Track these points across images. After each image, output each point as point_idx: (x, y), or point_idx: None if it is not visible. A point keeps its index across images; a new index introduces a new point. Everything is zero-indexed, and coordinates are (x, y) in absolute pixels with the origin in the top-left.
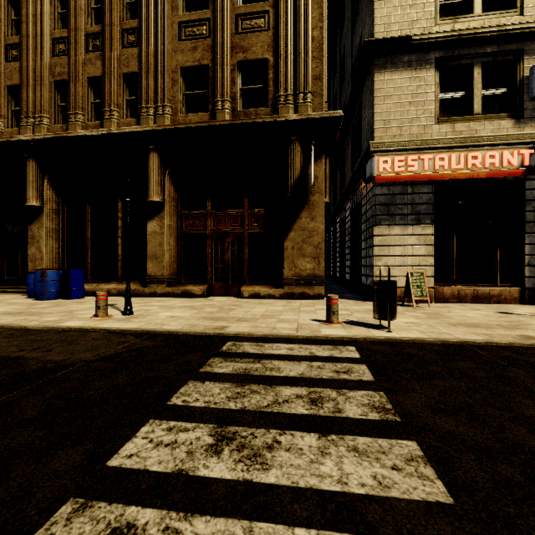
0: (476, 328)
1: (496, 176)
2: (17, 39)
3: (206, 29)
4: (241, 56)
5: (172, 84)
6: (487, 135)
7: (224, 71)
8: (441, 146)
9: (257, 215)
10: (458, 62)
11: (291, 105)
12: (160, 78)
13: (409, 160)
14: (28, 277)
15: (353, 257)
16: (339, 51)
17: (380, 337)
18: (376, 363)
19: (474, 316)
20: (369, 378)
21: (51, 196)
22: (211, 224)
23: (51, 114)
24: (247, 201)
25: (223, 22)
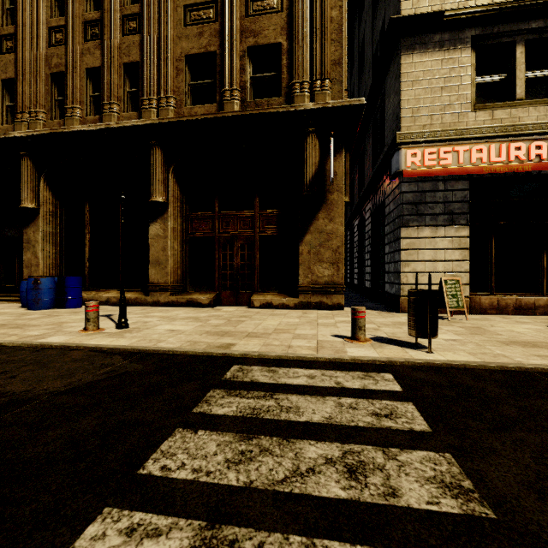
0: (536, 347)
1: (545, 169)
2: (11, 29)
3: (213, 12)
4: (251, 41)
5: (176, 74)
6: (533, 123)
7: (233, 58)
8: (479, 136)
9: (270, 216)
10: (498, 40)
11: (307, 94)
12: (163, 67)
13: (441, 152)
14: (22, 285)
15: (374, 263)
16: (358, 41)
17: (421, 360)
18: (426, 400)
19: (525, 331)
20: (423, 426)
21: (48, 197)
22: (219, 227)
23: (47, 109)
24: (259, 201)
25: (232, 4)
